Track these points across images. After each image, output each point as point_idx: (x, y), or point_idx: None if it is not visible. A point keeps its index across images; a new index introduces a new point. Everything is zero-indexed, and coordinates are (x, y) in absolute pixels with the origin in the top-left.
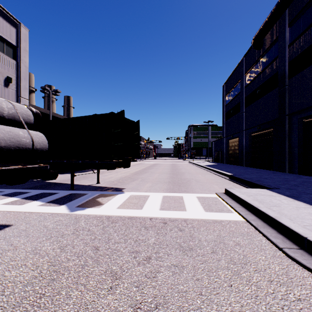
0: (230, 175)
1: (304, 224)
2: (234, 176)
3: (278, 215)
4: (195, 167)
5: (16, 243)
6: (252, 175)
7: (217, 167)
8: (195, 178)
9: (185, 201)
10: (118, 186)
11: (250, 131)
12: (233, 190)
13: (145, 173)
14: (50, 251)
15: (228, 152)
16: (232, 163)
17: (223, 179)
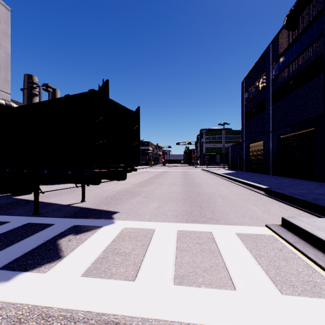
0: (266, 188)
1: None
2: (274, 190)
3: None
4: (211, 176)
5: None
6: (296, 188)
7: (239, 177)
8: (217, 192)
9: (220, 247)
10: (109, 208)
11: (279, 132)
12: (303, 223)
13: (152, 184)
14: None
15: (249, 158)
16: (254, 171)
17: (256, 193)
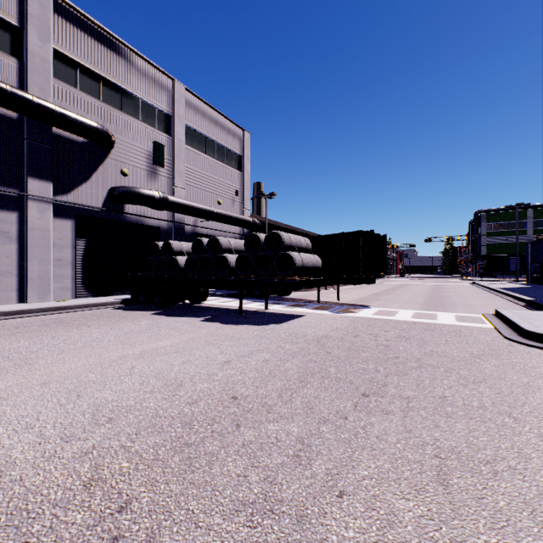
0: (529, 300)
1: (539, 326)
2: (533, 301)
3: (521, 322)
4: (478, 290)
5: (321, 320)
6: None
7: (520, 291)
8: (465, 302)
9: (439, 316)
10: (362, 304)
11: None
12: (503, 310)
13: (389, 294)
14: (343, 323)
15: None
16: None
17: (513, 305)
